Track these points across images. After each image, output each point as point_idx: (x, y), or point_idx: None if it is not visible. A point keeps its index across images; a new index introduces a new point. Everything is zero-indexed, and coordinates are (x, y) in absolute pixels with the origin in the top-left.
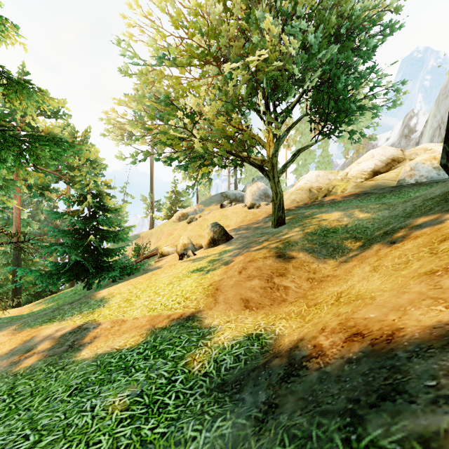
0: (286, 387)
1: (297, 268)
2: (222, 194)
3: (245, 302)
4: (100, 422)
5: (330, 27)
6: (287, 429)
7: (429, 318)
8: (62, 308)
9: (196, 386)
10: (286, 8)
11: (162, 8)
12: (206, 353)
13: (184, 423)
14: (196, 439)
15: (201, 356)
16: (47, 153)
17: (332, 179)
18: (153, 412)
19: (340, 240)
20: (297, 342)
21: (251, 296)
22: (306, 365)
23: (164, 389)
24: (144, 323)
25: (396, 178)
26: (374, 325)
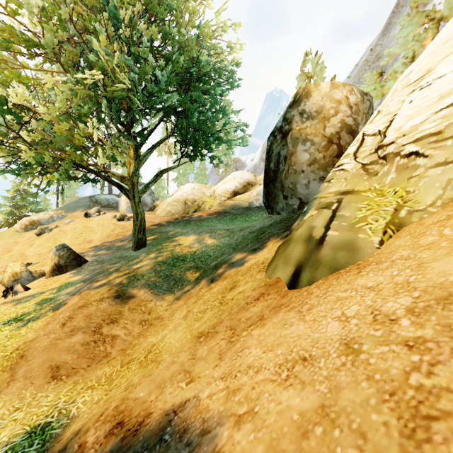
0: None
1: (133, 310)
2: (91, 199)
3: (55, 370)
4: None
5: (176, 67)
6: None
7: (172, 399)
8: None
9: None
10: (127, 35)
11: None
12: None
13: None
14: None
15: None
16: None
17: (203, 195)
18: None
19: (184, 271)
20: (72, 437)
21: (65, 360)
22: None
23: None
24: None
25: (248, 200)
26: (137, 408)
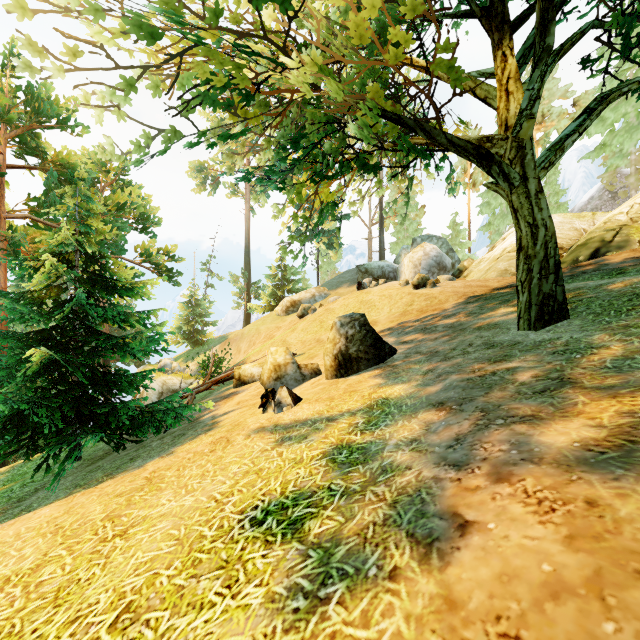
0: None
1: None
2: (359, 268)
3: None
4: None
5: None
6: None
7: None
8: None
9: None
10: None
11: None
12: None
13: None
14: None
15: None
16: None
17: (604, 222)
18: None
19: None
20: None
21: None
22: None
23: None
24: None
25: None
26: None
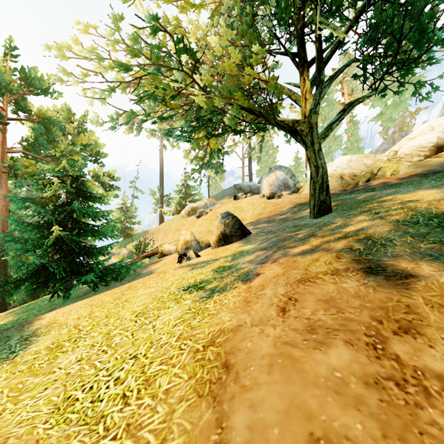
0: None
1: (441, 307)
2: (236, 186)
3: None
4: None
5: None
6: None
7: None
8: None
9: None
10: None
11: None
12: None
13: None
14: None
15: None
16: None
17: (375, 161)
18: None
19: None
20: None
21: (349, 431)
22: None
23: None
24: None
25: None
26: None
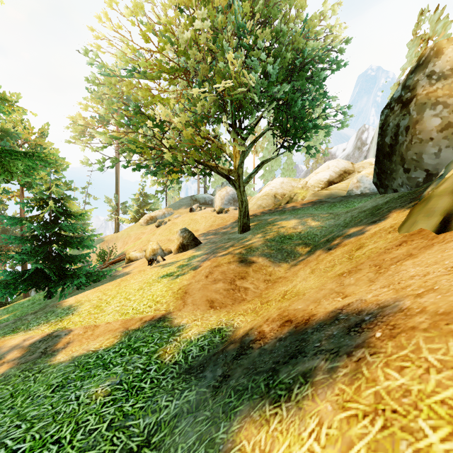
0: (237, 363)
1: (256, 271)
2: (192, 198)
3: (211, 302)
4: (86, 407)
5: (285, 60)
6: (234, 388)
7: (331, 306)
8: (24, 318)
9: (168, 372)
10: (248, 42)
11: (132, 22)
12: (176, 346)
13: (158, 397)
14: (169, 406)
15: (172, 349)
16: (19, 168)
17: (294, 187)
18: (132, 394)
19: (293, 246)
20: (248, 331)
21: (216, 297)
22: (252, 346)
23: (140, 377)
24: (117, 326)
25: (346, 188)
26: (300, 313)
